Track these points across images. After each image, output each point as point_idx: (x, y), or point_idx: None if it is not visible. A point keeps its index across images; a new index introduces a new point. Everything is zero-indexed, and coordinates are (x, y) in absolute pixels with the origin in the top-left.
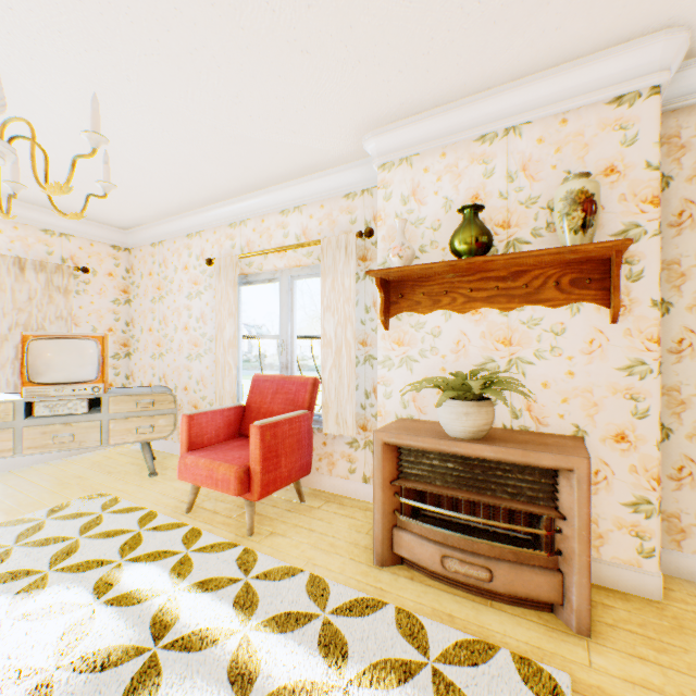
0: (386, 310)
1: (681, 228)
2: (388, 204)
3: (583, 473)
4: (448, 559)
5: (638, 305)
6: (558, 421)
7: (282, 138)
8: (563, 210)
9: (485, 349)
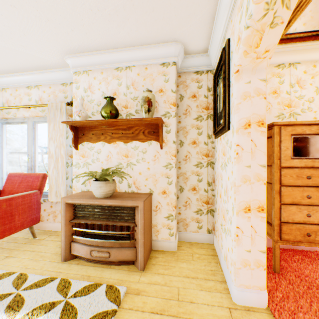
0: (76, 140)
1: (186, 115)
2: (78, 91)
3: (142, 207)
4: (93, 251)
5: (169, 142)
6: (144, 187)
7: (17, 48)
8: (142, 103)
9: (118, 159)
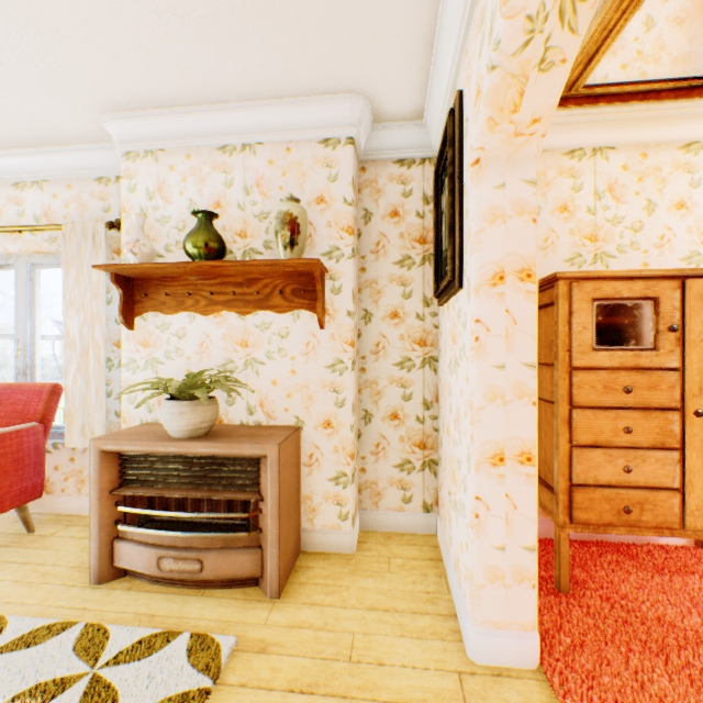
0: (129, 309)
1: (379, 255)
2: (134, 197)
3: (274, 458)
4: (165, 560)
5: (340, 314)
6: (284, 414)
7: None
8: (277, 227)
9: (226, 351)
